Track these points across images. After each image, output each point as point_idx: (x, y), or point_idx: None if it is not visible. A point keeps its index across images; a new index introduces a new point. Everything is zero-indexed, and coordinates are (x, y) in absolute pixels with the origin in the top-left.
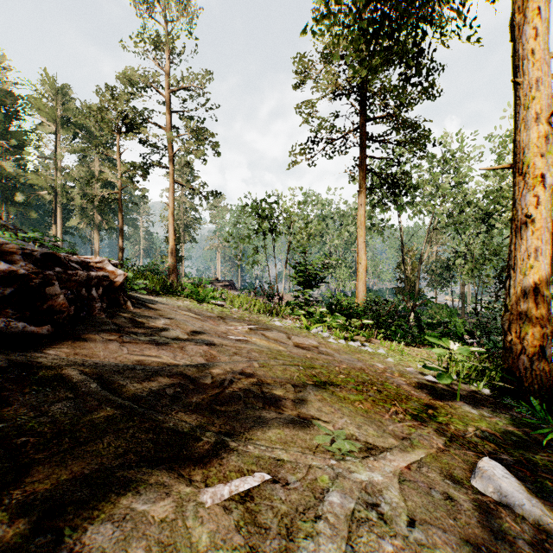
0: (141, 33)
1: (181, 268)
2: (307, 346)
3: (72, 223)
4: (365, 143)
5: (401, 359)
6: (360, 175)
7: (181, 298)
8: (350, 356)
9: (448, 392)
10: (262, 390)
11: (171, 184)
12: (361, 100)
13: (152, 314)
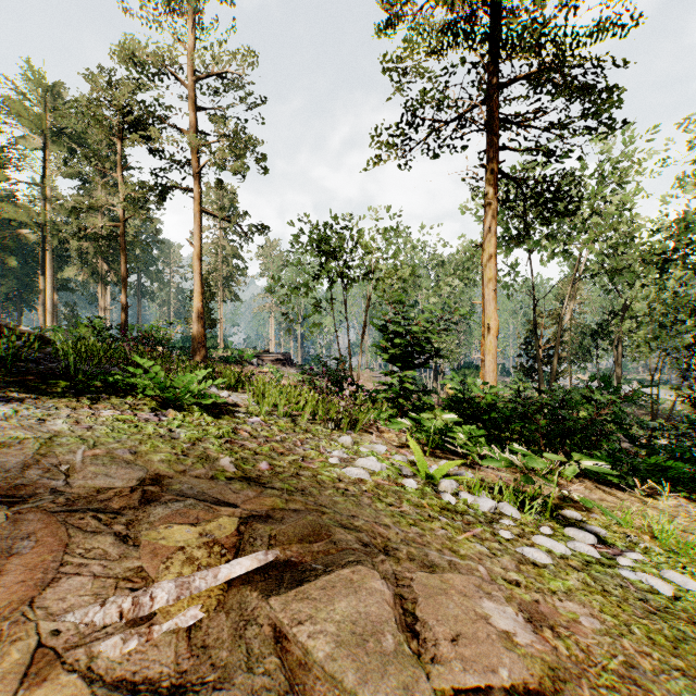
0: None
1: (220, 336)
2: None
3: (67, 274)
4: (496, 124)
5: None
6: (488, 179)
7: (113, 398)
8: None
9: None
10: None
11: (197, 213)
12: (493, 48)
13: None
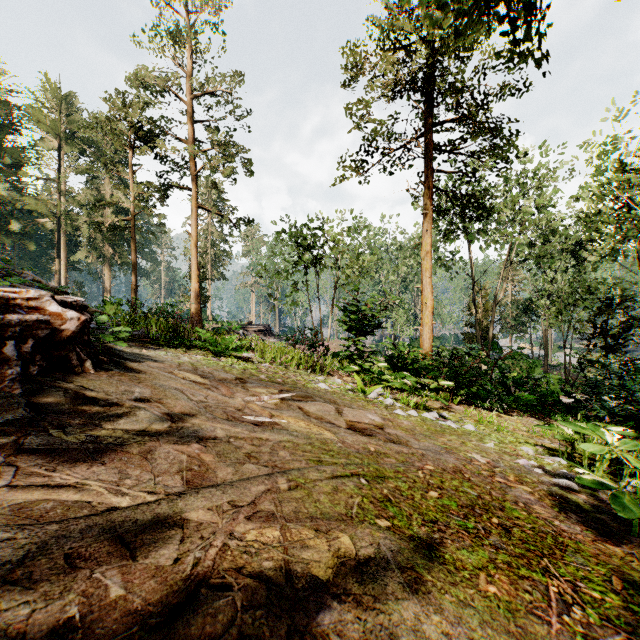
0: (157, 25)
1: (208, 310)
2: (366, 426)
3: (78, 257)
4: (431, 153)
5: (499, 439)
6: (426, 194)
7: (191, 350)
8: (432, 442)
9: (606, 514)
10: (288, 571)
11: (194, 209)
12: (427, 99)
13: (126, 380)
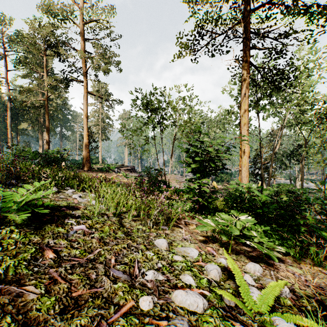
0: None
1: (100, 157)
2: None
3: (23, 126)
4: (249, 34)
5: None
6: (244, 66)
7: None
8: None
9: None
10: None
11: (85, 94)
12: None
13: None
